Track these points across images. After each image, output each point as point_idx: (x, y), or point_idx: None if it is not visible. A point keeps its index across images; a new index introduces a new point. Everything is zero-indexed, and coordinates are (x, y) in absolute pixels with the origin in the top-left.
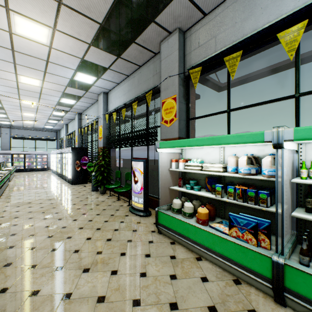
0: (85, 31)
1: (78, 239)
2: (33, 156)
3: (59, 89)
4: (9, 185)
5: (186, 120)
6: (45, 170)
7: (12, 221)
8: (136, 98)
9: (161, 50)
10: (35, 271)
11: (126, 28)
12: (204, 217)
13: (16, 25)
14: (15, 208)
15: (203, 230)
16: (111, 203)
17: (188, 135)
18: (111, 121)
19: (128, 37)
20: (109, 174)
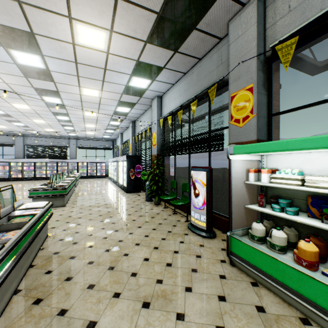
0: (141, 26)
1: (135, 258)
2: (94, 164)
3: (115, 98)
4: (75, 190)
5: (267, 116)
6: (103, 178)
7: (75, 227)
8: (195, 97)
9: (229, 32)
10: (93, 294)
11: (186, 11)
12: (312, 257)
13: (78, 34)
14: (78, 214)
15: (314, 280)
16: (166, 216)
17: (270, 137)
18: (165, 127)
19: (188, 24)
20: (163, 184)
